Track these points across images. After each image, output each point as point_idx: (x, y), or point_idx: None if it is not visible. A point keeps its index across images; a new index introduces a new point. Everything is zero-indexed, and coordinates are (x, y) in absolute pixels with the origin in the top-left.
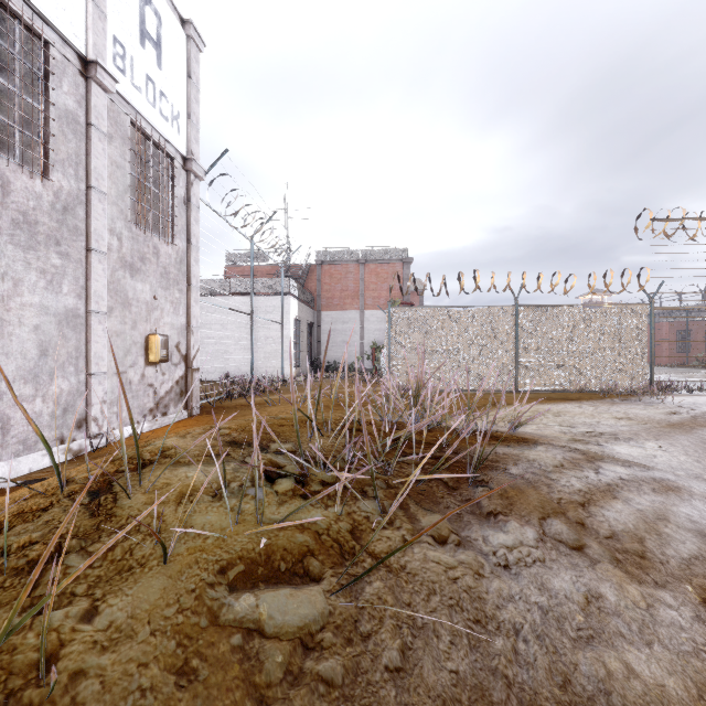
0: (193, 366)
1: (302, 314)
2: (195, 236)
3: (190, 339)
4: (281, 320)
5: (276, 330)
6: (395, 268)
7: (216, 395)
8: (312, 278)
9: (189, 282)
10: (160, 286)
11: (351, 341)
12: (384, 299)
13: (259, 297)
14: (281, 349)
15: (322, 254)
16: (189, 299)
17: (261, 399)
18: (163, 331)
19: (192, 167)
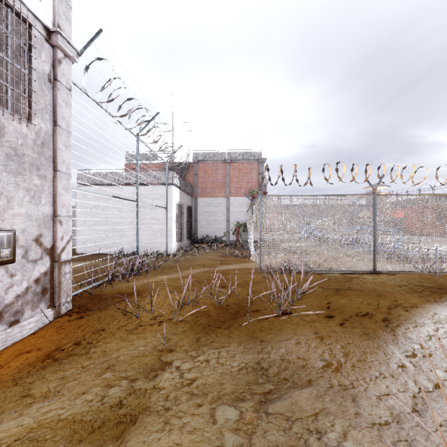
0: (62, 259)
1: (183, 200)
2: (65, 119)
3: (56, 230)
4: (166, 205)
5: (161, 213)
6: (252, 166)
7: (97, 280)
8: (191, 173)
9: (55, 168)
10: (5, 169)
11: (220, 220)
12: (244, 189)
13: (148, 186)
14: (166, 228)
15: (198, 155)
16: (55, 186)
17: (142, 283)
18: (12, 224)
19: (57, 40)
